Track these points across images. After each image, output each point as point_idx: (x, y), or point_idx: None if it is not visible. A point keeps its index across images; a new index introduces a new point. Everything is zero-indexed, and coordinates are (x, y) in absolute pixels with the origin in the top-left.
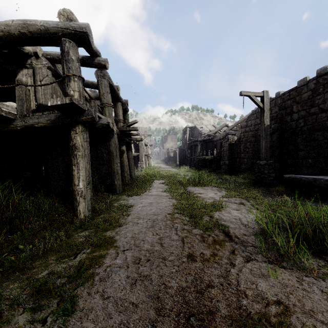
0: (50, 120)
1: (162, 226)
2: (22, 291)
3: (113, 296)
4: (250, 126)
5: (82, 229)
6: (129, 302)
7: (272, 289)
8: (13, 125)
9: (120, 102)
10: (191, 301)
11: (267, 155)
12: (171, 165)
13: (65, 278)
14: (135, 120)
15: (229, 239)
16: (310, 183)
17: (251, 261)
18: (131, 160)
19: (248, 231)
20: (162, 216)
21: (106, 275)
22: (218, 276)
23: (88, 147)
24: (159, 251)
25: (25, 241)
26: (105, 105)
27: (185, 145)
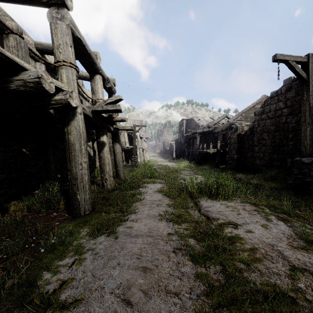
0: None
1: None
2: None
3: None
4: (268, 112)
5: None
6: None
7: None
8: None
9: (100, 75)
10: None
11: None
12: (167, 158)
13: None
14: (118, 95)
15: None
16: None
17: None
18: (119, 155)
19: None
20: None
21: None
22: None
23: None
24: None
25: None
26: (61, 64)
27: (182, 138)
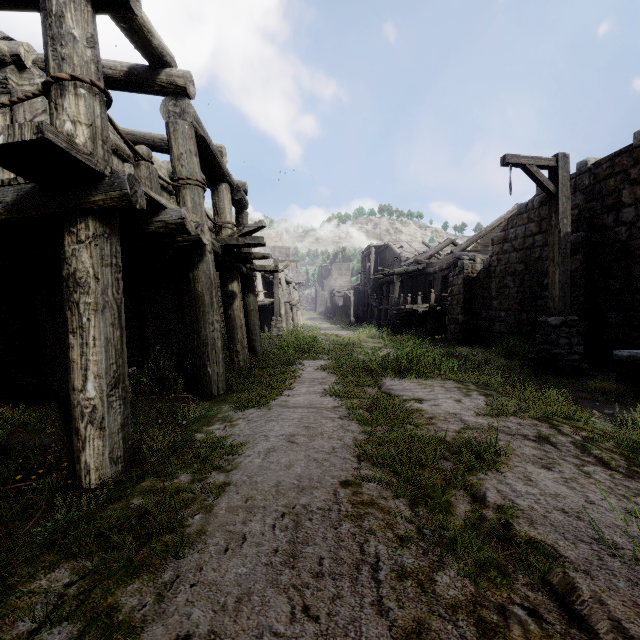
0: (3, 202)
1: (324, 558)
2: None
3: None
4: (513, 239)
5: (56, 554)
6: None
7: None
8: None
9: (227, 184)
10: None
11: (566, 303)
12: (339, 323)
13: None
14: (259, 221)
15: None
16: None
17: None
18: (253, 315)
19: None
20: (325, 494)
21: None
22: None
23: (119, 281)
24: None
25: None
26: (185, 183)
27: (368, 283)
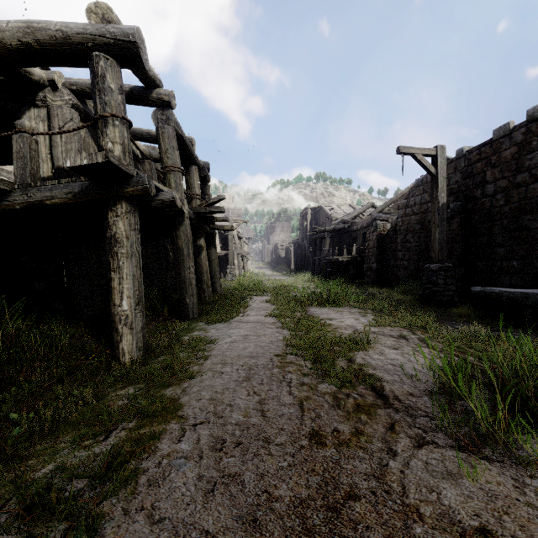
0: (73, 192)
1: (264, 379)
2: (2, 505)
3: (169, 519)
4: (413, 206)
5: (124, 383)
6: (200, 531)
7: (470, 503)
8: (7, 202)
9: (196, 166)
10: (318, 528)
11: (443, 254)
12: (281, 271)
13: (84, 478)
14: (221, 195)
15: (384, 402)
16: (517, 301)
17: (427, 446)
18: (214, 263)
19: (417, 388)
20: (265, 359)
21: (160, 474)
22: (366, 476)
23: (139, 239)
24: (259, 426)
25: (23, 404)
26: (170, 170)
27: (305, 238)
